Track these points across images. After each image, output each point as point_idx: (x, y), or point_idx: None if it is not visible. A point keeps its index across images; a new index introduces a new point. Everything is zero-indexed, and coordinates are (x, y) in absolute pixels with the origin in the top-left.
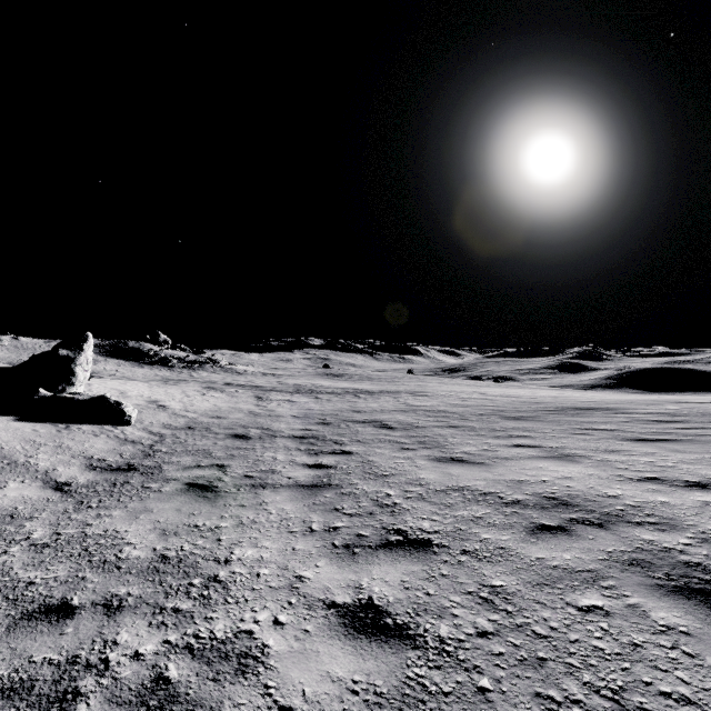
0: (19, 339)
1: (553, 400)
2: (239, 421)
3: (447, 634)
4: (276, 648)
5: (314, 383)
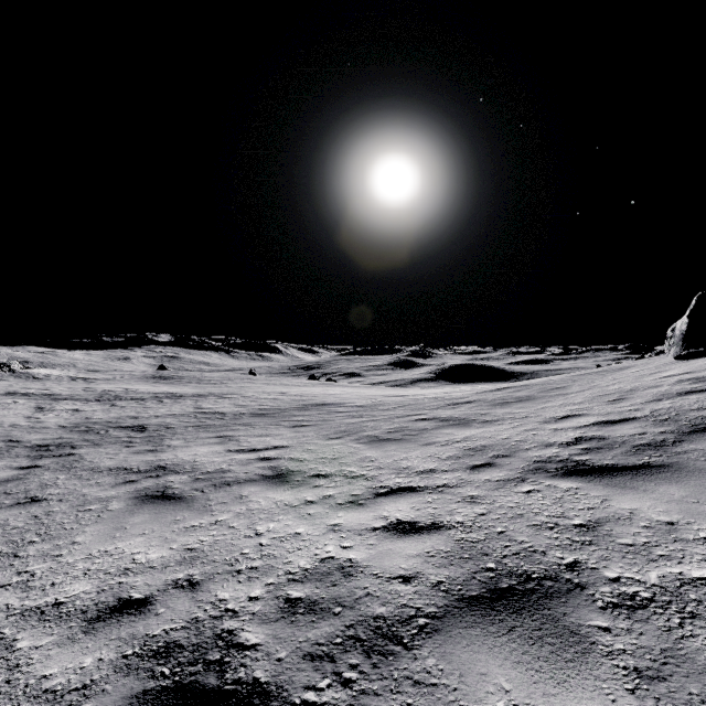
0: None
1: (321, 398)
2: None
3: None
4: None
5: (129, 388)
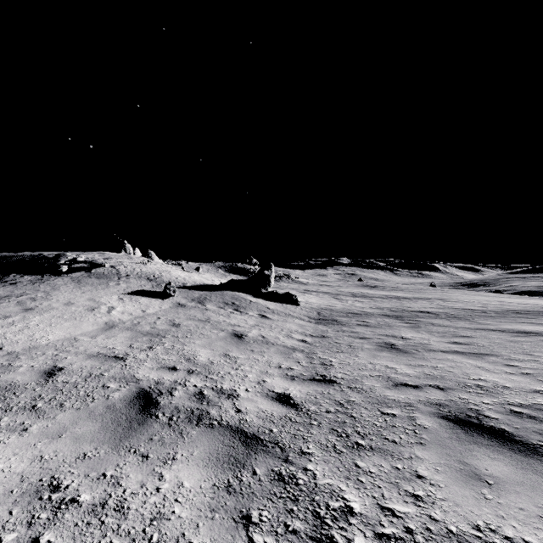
0: (188, 263)
1: None
2: (343, 308)
3: (480, 345)
4: (433, 344)
5: (361, 291)
